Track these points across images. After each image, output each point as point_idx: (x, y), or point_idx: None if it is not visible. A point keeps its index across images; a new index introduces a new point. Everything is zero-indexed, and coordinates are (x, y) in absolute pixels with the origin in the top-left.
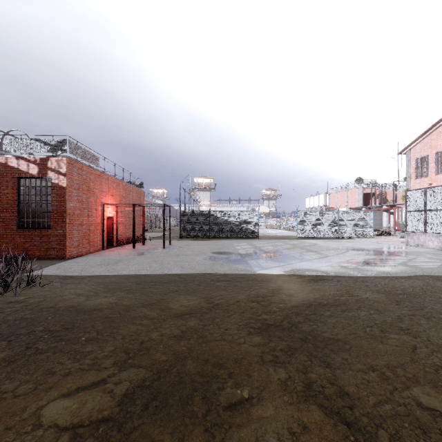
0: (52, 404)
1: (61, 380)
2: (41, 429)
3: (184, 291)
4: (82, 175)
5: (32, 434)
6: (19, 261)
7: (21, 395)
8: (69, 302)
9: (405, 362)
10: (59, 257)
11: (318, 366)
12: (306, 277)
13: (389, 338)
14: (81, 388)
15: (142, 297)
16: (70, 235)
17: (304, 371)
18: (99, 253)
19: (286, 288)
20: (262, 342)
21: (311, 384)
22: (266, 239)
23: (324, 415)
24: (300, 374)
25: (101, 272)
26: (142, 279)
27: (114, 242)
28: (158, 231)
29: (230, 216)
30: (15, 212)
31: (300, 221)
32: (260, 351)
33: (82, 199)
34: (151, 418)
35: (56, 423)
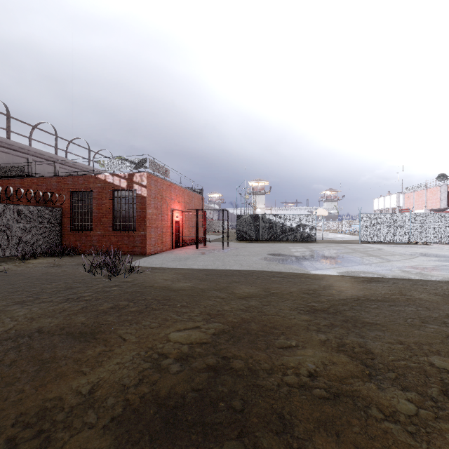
0: (172, 333)
1: (173, 324)
2: (171, 342)
3: (245, 282)
4: (157, 186)
5: (167, 343)
6: (120, 254)
7: (154, 328)
8: (161, 284)
9: (434, 342)
10: (141, 254)
11: (353, 336)
12: (360, 278)
13: (427, 327)
14: (186, 329)
15: (212, 284)
16: (149, 236)
17: (341, 338)
18: (170, 251)
19: (338, 285)
20: (309, 319)
21: (345, 345)
22: (324, 243)
23: (350, 360)
24: (336, 339)
25: (176, 266)
26: (209, 272)
27: (180, 242)
28: (215, 234)
29: (285, 219)
30: (111, 217)
31: (363, 224)
32: (306, 323)
33: (157, 206)
34: (231, 346)
35: (178, 341)
